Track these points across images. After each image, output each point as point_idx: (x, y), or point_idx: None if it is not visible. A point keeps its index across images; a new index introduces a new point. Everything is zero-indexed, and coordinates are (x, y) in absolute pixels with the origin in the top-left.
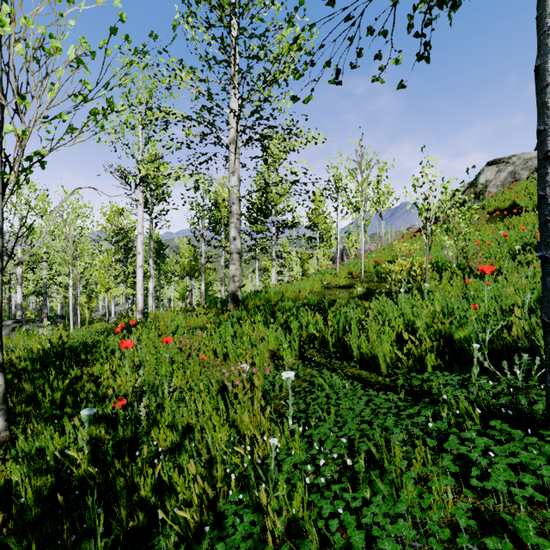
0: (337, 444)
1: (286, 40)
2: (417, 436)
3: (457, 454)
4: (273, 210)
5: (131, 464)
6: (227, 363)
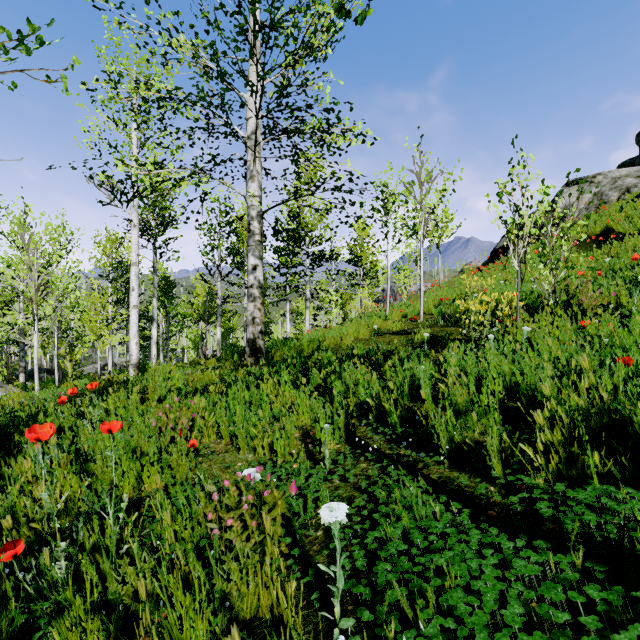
0: None
1: None
2: None
3: None
4: (307, 239)
5: None
6: (235, 449)
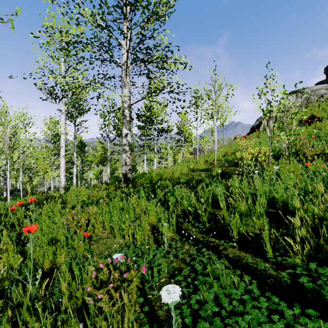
0: None
1: None
2: None
3: None
4: (155, 121)
5: None
6: (113, 236)
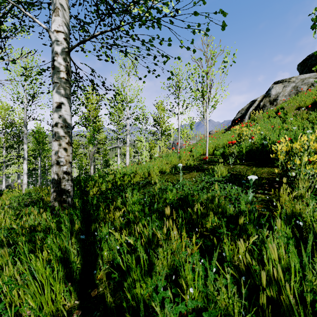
0: None
1: None
2: None
3: None
4: (128, 108)
5: None
6: None
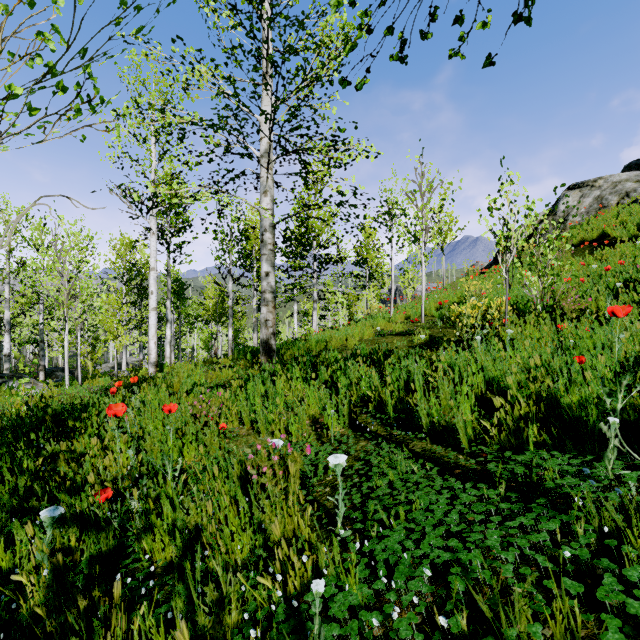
0: (415, 576)
1: (331, 28)
2: (538, 563)
3: (618, 606)
4: (315, 243)
5: (103, 599)
6: (255, 433)
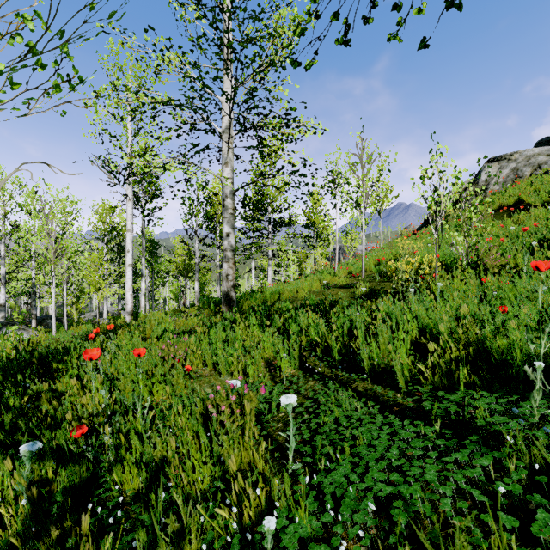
0: (360, 509)
1: (283, 20)
2: (473, 497)
3: None
4: (270, 208)
5: (74, 528)
6: (217, 373)
